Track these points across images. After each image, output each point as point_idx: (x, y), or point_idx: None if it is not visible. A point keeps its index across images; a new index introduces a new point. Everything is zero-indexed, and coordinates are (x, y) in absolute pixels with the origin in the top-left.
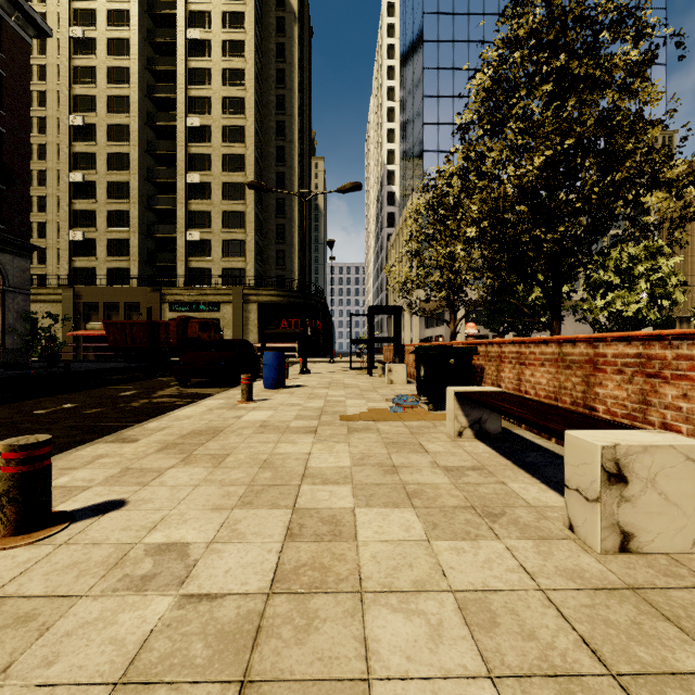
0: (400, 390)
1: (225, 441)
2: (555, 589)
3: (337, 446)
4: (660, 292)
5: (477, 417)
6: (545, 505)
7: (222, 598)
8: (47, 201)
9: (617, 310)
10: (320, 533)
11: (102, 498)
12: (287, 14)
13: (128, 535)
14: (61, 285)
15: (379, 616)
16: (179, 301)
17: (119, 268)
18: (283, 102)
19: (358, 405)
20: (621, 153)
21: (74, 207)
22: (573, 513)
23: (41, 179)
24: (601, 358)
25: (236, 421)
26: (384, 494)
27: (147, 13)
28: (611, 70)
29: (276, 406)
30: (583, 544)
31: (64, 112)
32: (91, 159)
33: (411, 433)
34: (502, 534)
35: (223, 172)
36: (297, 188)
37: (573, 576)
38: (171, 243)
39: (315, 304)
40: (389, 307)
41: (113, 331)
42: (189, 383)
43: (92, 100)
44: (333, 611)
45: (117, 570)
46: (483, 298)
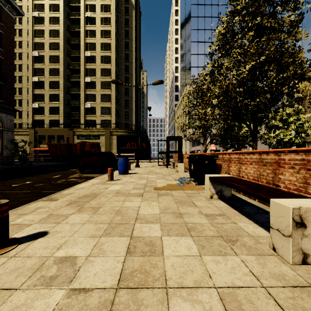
0: (181, 175)
1: (99, 200)
2: (271, 286)
3: (152, 203)
4: (301, 130)
5: (219, 189)
6: (258, 235)
7: (91, 291)
8: (22, 90)
9: (280, 138)
10: (144, 251)
11: (36, 231)
12: (129, 5)
13: (46, 252)
14: (28, 127)
15: (177, 304)
16: (81, 134)
17: (55, 120)
18: (128, 45)
19: (162, 182)
20: (288, 63)
21: (34, 93)
22: (275, 241)
23: (20, 80)
24: (282, 161)
25: (105, 190)
26: (176, 229)
27: (67, 5)
28: (282, 24)
29: (124, 183)
30: (281, 258)
31: (30, 50)
32: (42, 71)
33: (187, 196)
34: (238, 252)
35: (101, 76)
36: (134, 83)
37: (280, 278)
38: (77, 109)
39: (142, 136)
40: (176, 137)
41: (51, 148)
42: (85, 172)
43: (42, 44)
44: (151, 300)
45: (38, 273)
46: (219, 132)
